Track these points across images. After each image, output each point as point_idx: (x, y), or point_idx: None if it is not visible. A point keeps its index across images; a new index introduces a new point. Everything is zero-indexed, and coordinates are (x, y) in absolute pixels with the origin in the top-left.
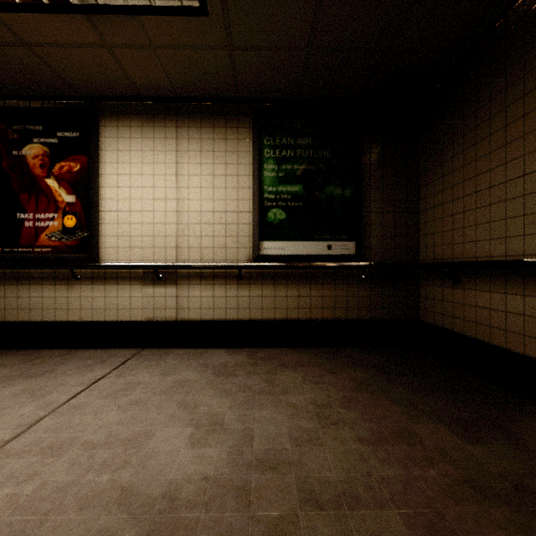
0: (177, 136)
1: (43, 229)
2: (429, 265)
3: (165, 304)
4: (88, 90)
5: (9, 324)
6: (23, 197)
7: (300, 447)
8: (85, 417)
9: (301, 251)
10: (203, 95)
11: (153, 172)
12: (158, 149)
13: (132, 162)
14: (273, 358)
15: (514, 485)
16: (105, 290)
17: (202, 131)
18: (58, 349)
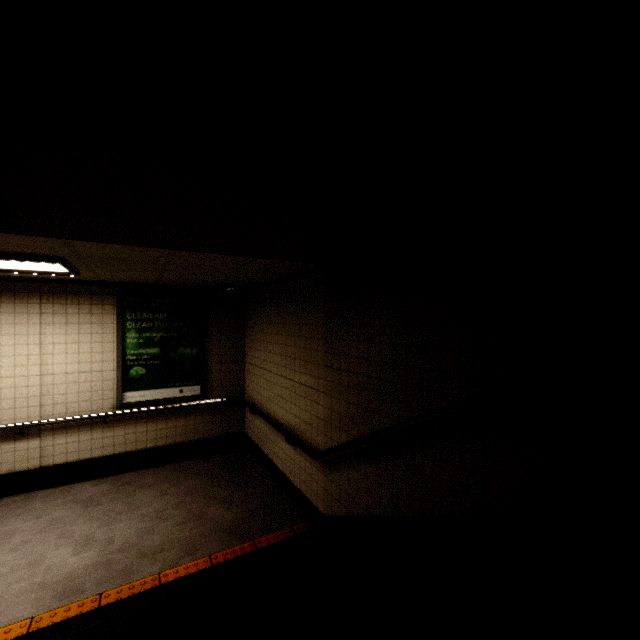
0: (41, 311)
1: None
2: (244, 402)
3: (28, 455)
4: None
5: None
6: None
7: (141, 537)
8: None
9: (158, 396)
10: (69, 279)
11: (14, 343)
12: (20, 322)
13: None
14: (134, 481)
15: (232, 524)
16: None
17: (67, 307)
18: None
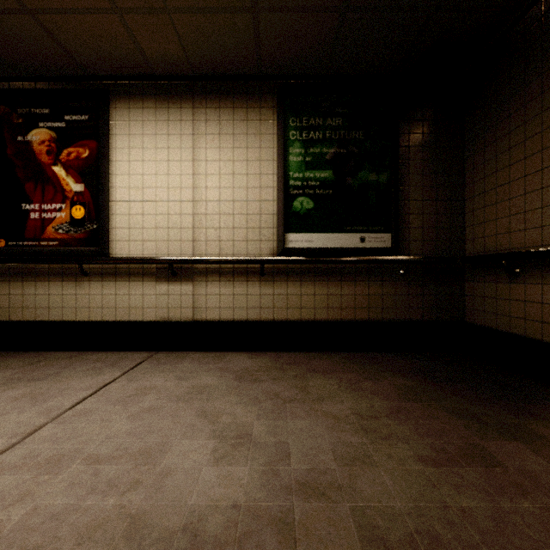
0: (193, 117)
1: (49, 221)
2: (480, 257)
3: (180, 303)
4: (97, 69)
5: (14, 324)
6: (28, 186)
7: (348, 467)
8: (91, 426)
9: (330, 244)
10: (223, 71)
11: (168, 158)
12: (173, 132)
13: (145, 147)
14: (300, 362)
15: None
16: (116, 287)
17: (221, 112)
18: (65, 351)
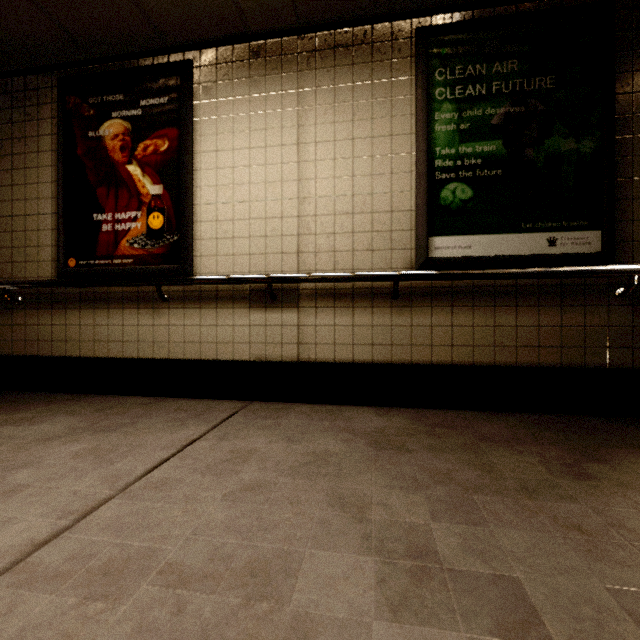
0: (298, 85)
1: (123, 234)
2: None
3: (281, 336)
4: (178, 34)
5: (85, 361)
6: (100, 192)
7: None
8: (171, 507)
9: (499, 251)
10: (339, 15)
11: (265, 143)
12: (272, 108)
13: (236, 131)
14: (458, 425)
15: None
16: (201, 315)
17: (335, 74)
18: (142, 397)
